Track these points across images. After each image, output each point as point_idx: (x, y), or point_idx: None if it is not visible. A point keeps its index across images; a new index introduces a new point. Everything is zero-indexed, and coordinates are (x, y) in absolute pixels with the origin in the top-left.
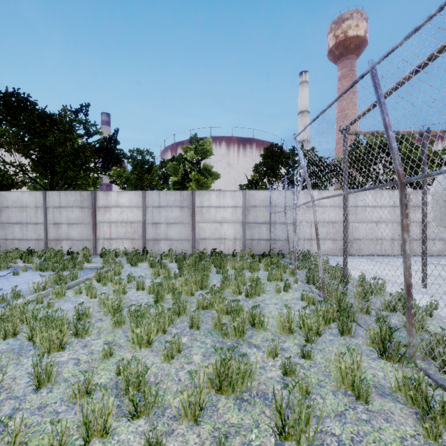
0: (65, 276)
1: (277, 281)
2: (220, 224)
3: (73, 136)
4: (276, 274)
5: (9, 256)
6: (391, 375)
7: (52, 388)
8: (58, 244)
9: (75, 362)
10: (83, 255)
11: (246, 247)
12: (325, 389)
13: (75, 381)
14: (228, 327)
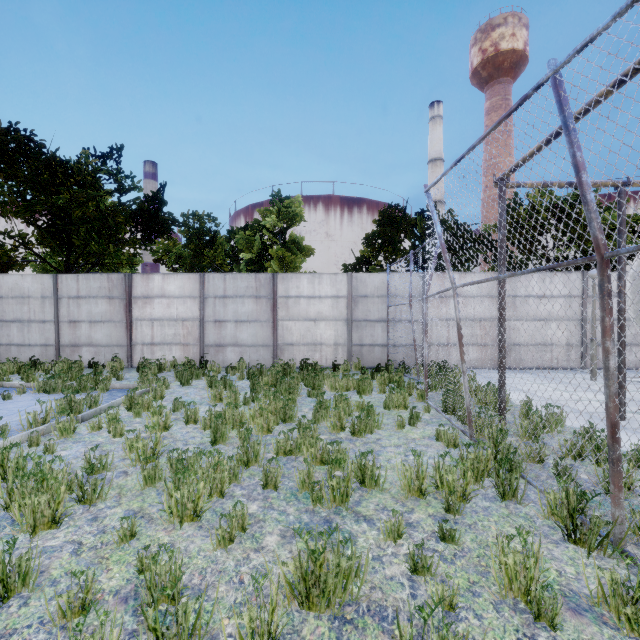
0: (78, 401)
1: (398, 408)
2: (314, 323)
3: (97, 193)
4: (397, 398)
5: (1, 370)
6: (588, 573)
7: (29, 598)
8: (76, 351)
9: (74, 549)
10: (111, 368)
11: (352, 357)
12: (480, 599)
13: (69, 584)
14: (322, 488)
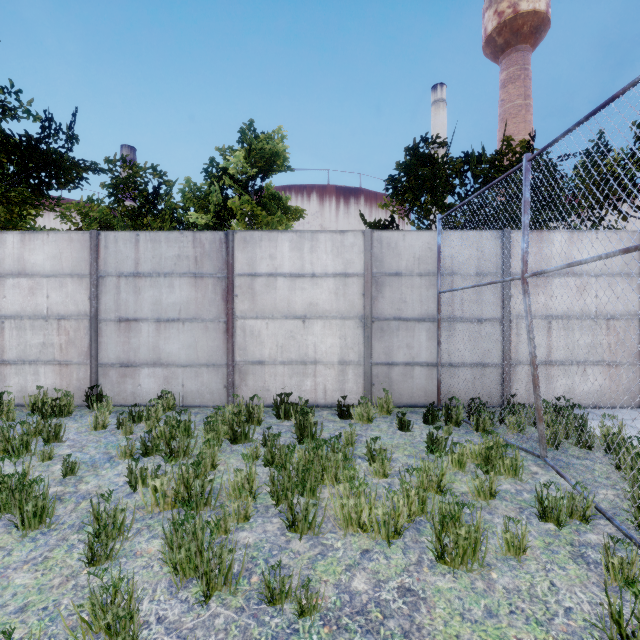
0: None
1: None
2: (303, 323)
3: None
4: None
5: None
6: None
7: None
8: None
9: None
10: None
11: (373, 385)
12: None
13: None
14: None
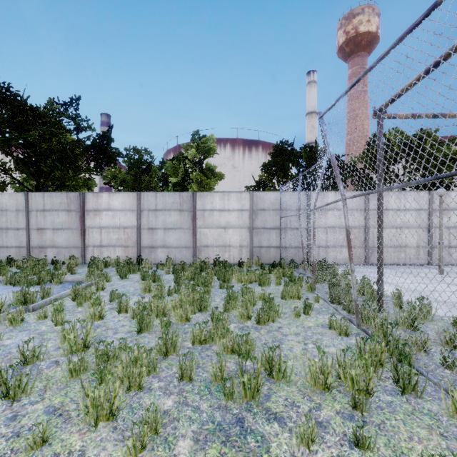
0: (31, 293)
1: (293, 299)
2: (224, 230)
3: (59, 131)
4: (292, 290)
5: None
6: None
7: None
8: (42, 252)
9: None
10: (67, 265)
11: (253, 256)
12: None
13: None
14: (234, 382)
